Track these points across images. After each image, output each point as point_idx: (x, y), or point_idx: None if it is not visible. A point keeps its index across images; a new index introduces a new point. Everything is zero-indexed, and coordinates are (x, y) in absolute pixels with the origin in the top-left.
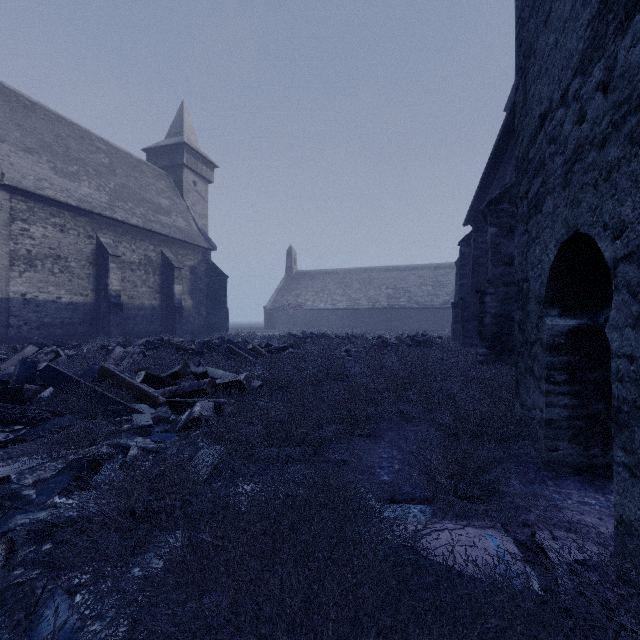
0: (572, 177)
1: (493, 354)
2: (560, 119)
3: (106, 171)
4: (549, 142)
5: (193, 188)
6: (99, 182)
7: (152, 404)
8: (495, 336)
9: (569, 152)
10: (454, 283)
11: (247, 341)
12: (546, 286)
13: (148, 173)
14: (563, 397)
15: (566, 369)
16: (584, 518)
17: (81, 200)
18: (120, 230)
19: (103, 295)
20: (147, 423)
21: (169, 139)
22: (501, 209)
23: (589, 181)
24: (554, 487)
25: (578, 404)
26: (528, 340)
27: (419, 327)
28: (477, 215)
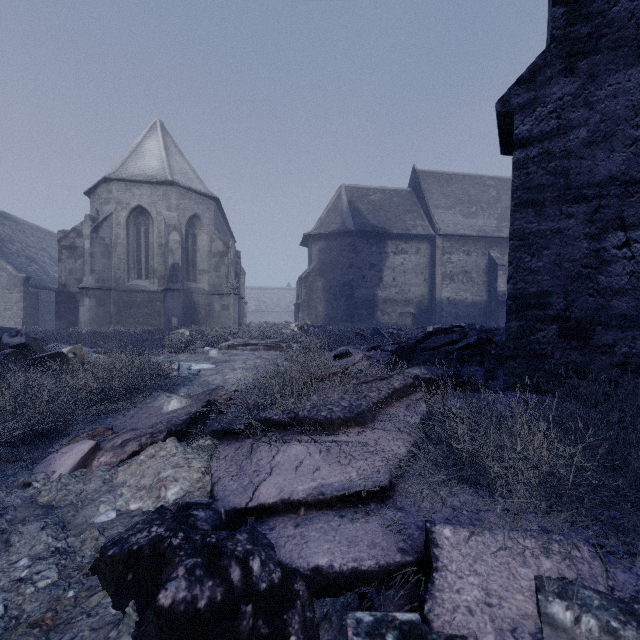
0: None
1: None
2: None
3: (494, 201)
4: None
5: None
6: (489, 212)
7: None
8: None
9: None
10: None
11: None
12: None
13: None
14: None
15: None
16: None
17: (478, 230)
18: (505, 244)
19: (493, 295)
20: None
21: None
22: None
23: None
24: None
25: None
26: None
27: None
28: None
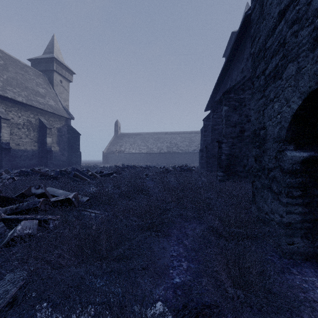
0: None
1: (226, 175)
2: None
3: (1, 68)
4: (291, 24)
5: (60, 84)
6: None
7: None
8: (227, 166)
9: None
10: (198, 141)
11: (88, 170)
12: (287, 129)
13: (31, 73)
14: (298, 207)
15: (300, 187)
16: None
17: None
18: (10, 104)
19: None
20: None
21: (45, 55)
22: (230, 97)
23: None
24: (299, 275)
25: (308, 211)
26: (265, 167)
27: (182, 162)
28: (214, 103)
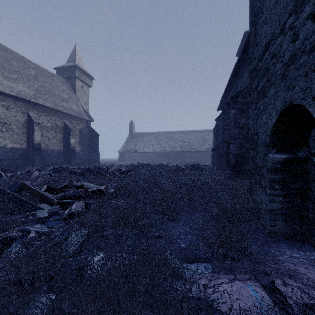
0: (288, 73)
1: (234, 174)
2: (279, 42)
3: (33, 78)
4: (272, 57)
5: (81, 89)
6: (29, 84)
7: (50, 203)
8: (235, 164)
9: (286, 60)
10: (212, 139)
11: (108, 168)
12: (270, 136)
13: (57, 80)
14: (279, 197)
15: (280, 182)
16: (297, 268)
17: (18, 93)
18: (41, 109)
19: (31, 144)
20: (44, 215)
21: (68, 63)
22: (238, 100)
23: (301, 73)
24: (275, 247)
25: (286, 201)
26: (257, 166)
27: (195, 161)
28: (224, 105)
